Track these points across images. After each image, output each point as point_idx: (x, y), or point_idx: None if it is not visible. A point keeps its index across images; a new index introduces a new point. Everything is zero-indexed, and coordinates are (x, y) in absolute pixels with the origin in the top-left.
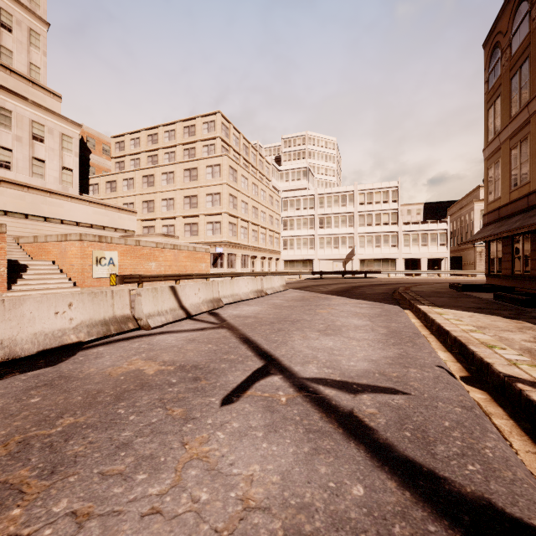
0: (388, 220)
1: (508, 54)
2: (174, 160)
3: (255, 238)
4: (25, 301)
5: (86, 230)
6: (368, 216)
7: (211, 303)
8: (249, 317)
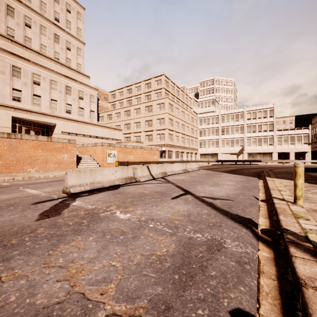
0: (266, 129)
1: None
2: (140, 102)
3: (183, 141)
4: (105, 169)
5: (100, 140)
6: (253, 126)
7: (162, 174)
8: (179, 180)
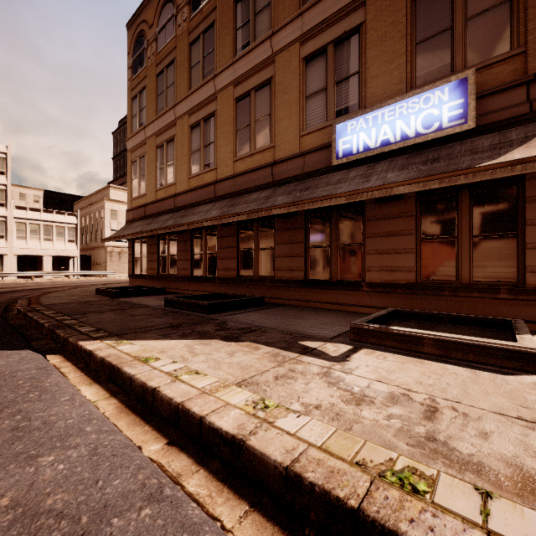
0: None
1: (155, 49)
2: None
3: None
4: None
5: None
6: None
7: None
8: None
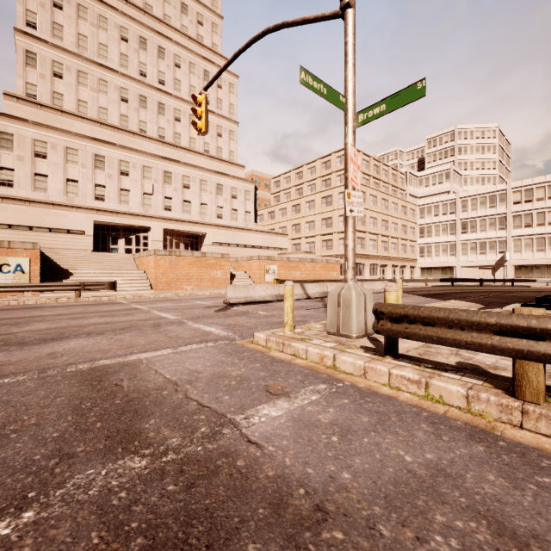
0: None
1: None
2: (315, 190)
3: (384, 248)
4: (256, 285)
5: (258, 250)
6: (525, 216)
7: (322, 294)
8: None
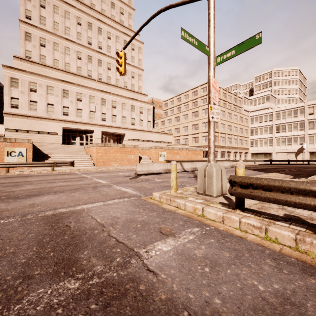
0: None
1: None
2: (188, 108)
3: (229, 142)
4: (154, 164)
5: (155, 143)
6: None
7: (193, 169)
8: None
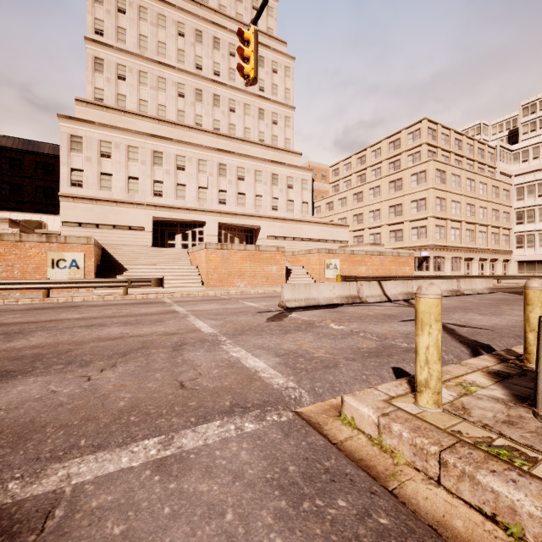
0: None
1: None
2: (380, 175)
3: (469, 238)
4: (321, 284)
5: (315, 244)
6: None
7: (406, 295)
8: None
